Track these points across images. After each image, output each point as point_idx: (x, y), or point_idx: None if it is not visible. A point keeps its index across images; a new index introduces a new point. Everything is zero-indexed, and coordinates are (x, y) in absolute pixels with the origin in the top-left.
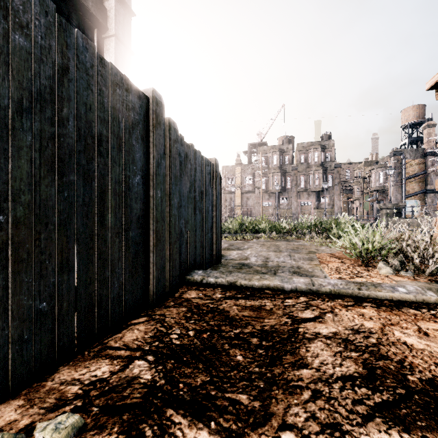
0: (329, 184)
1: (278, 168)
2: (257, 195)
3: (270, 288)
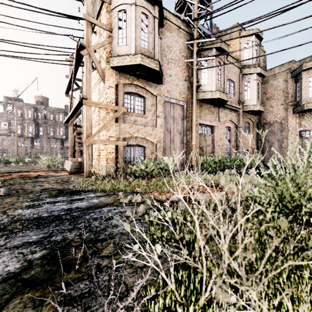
0: None
1: (33, 120)
2: (13, 137)
3: (7, 172)
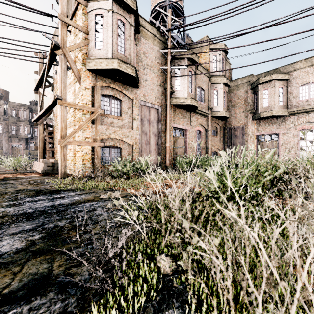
0: (36, 134)
1: None
2: None
3: None
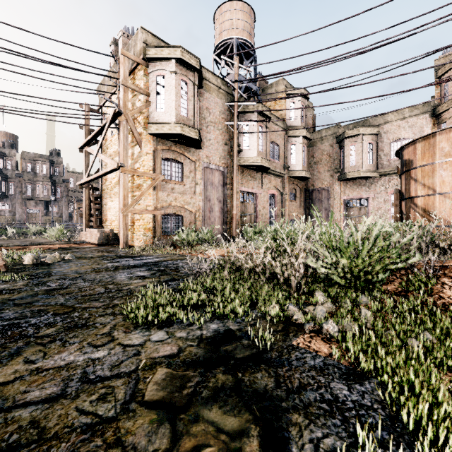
0: (58, 195)
1: None
2: None
3: (17, 245)
